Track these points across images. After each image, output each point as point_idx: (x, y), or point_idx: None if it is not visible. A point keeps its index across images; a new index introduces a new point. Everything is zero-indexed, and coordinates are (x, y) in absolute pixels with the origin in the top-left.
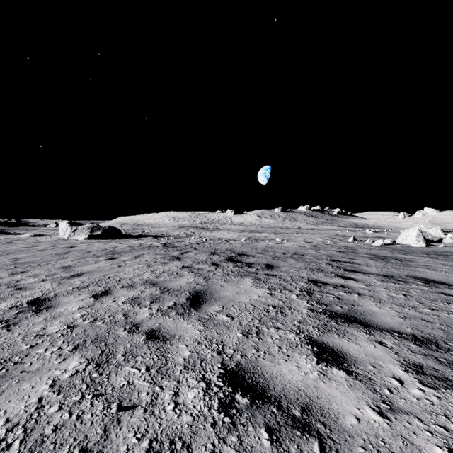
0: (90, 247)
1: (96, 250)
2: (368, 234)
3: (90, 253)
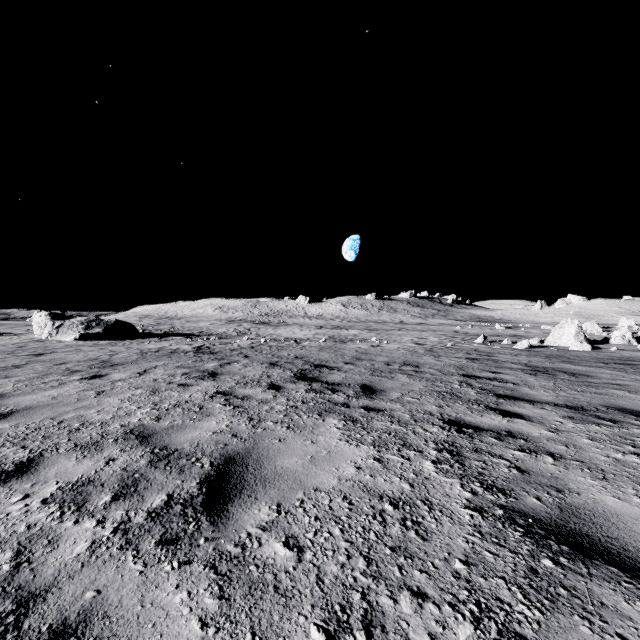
0: (71, 354)
1: (77, 361)
2: (499, 331)
3: (62, 367)
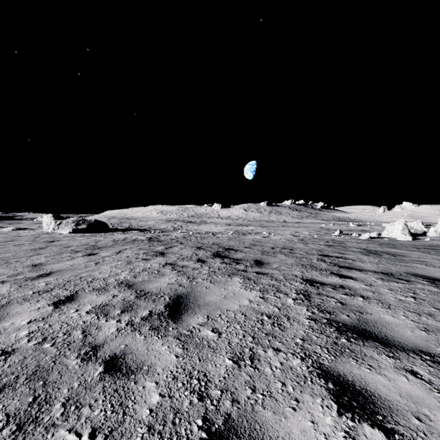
0: (71, 241)
1: (76, 245)
2: (352, 228)
3: (69, 248)
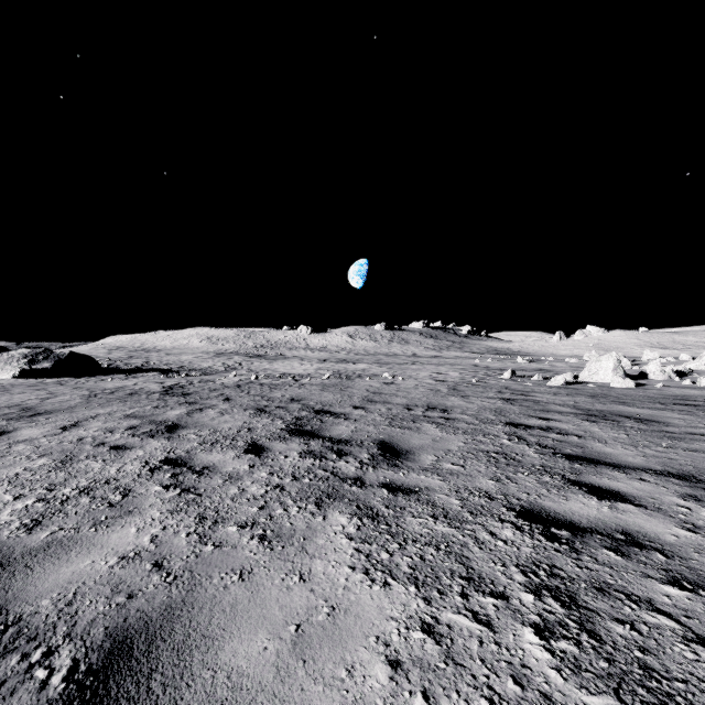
0: None
1: None
2: (523, 365)
3: None
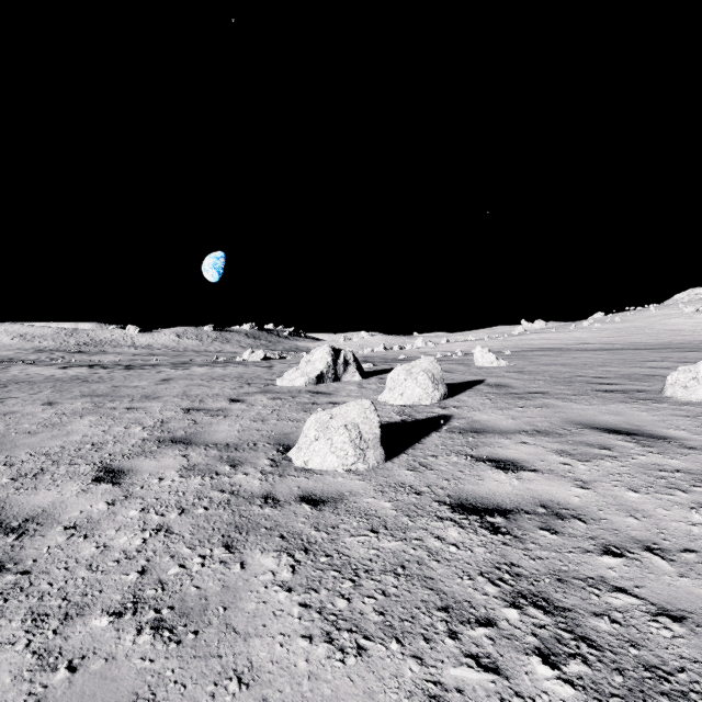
0: None
1: None
2: None
3: None
